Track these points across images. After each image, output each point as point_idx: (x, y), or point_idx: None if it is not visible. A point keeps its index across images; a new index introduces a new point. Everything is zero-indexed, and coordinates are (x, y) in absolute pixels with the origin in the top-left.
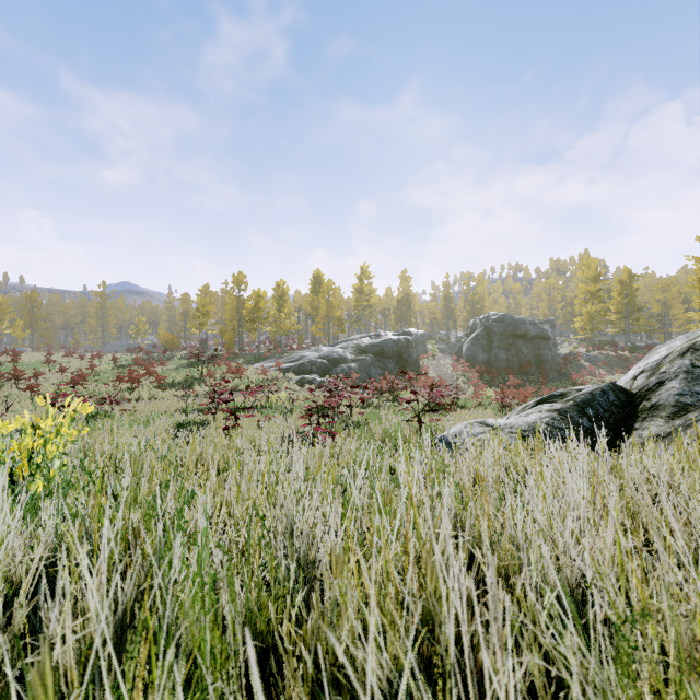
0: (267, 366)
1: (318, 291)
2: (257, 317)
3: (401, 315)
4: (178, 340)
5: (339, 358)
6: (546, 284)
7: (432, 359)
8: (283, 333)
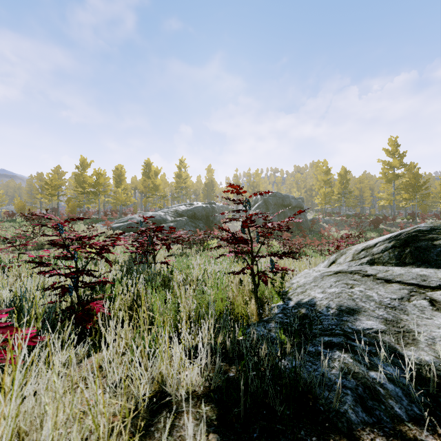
0: (101, 226)
1: (148, 174)
2: (98, 190)
3: (207, 194)
4: (31, 208)
5: (161, 219)
6: (295, 177)
7: (229, 222)
8: (120, 203)
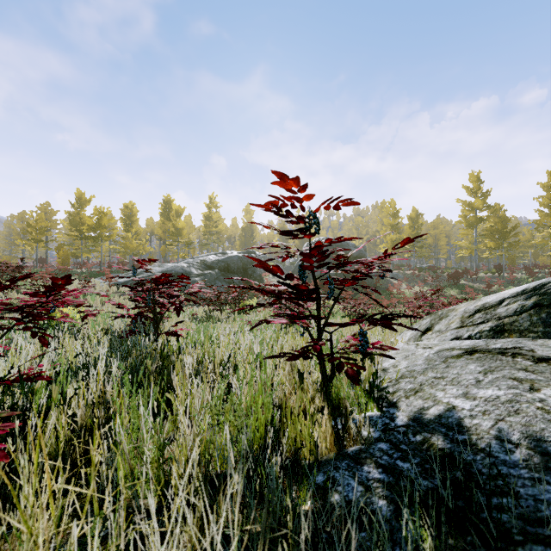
0: (101, 282)
1: (168, 215)
2: (99, 234)
3: (245, 241)
4: (9, 258)
5: (183, 272)
6: (355, 222)
7: (272, 277)
8: (131, 252)
